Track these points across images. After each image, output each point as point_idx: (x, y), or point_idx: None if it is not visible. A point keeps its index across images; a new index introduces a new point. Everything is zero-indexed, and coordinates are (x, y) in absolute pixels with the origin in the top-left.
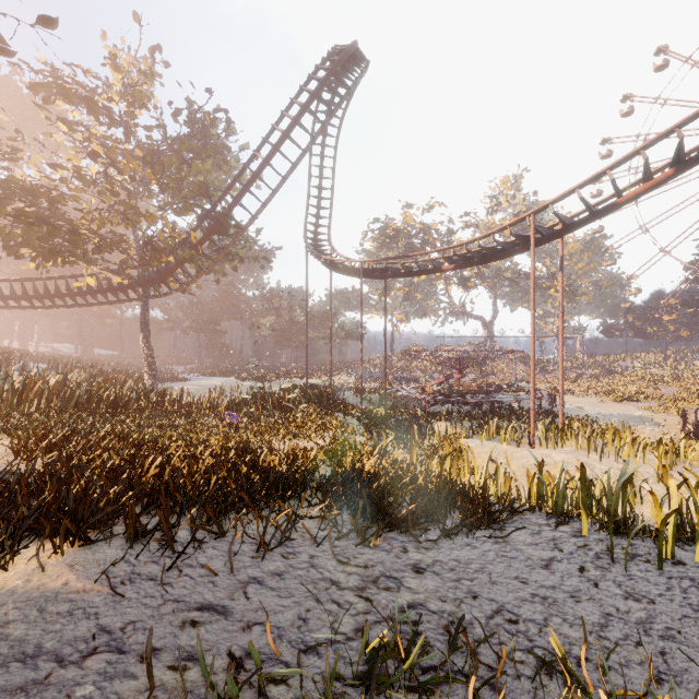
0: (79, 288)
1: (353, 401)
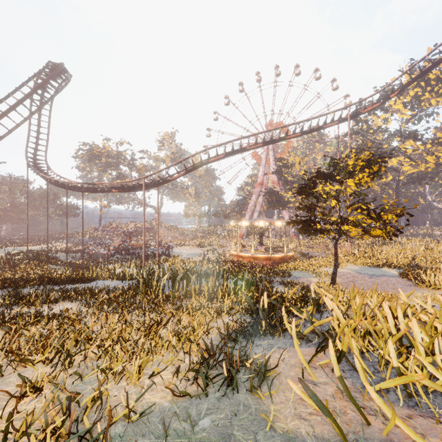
0: None
1: (63, 258)
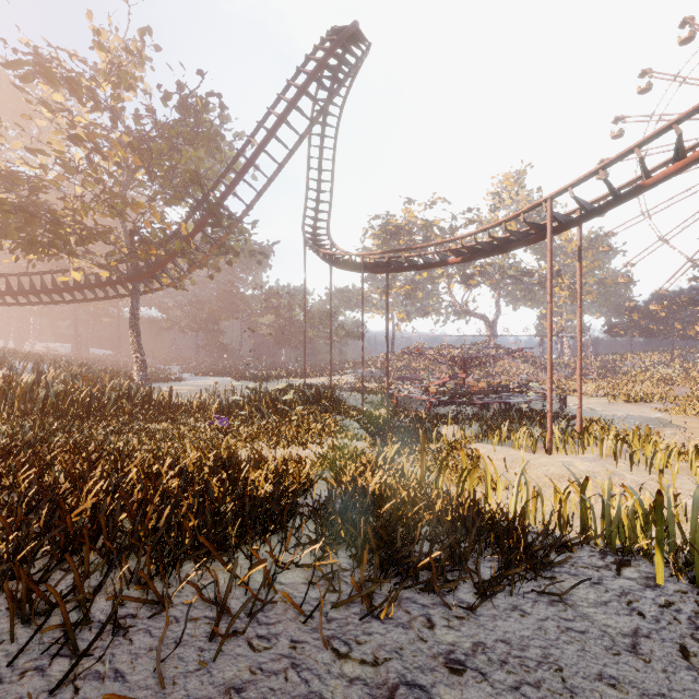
0: (66, 284)
1: (353, 402)
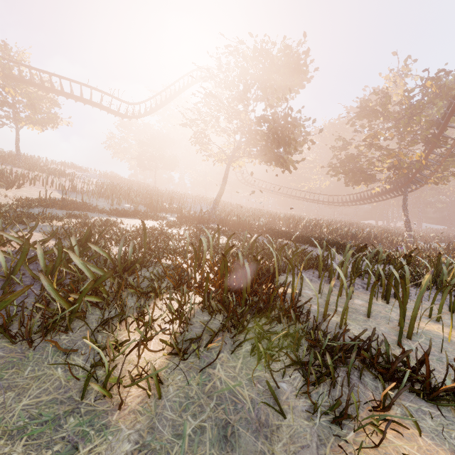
0: (378, 193)
1: None
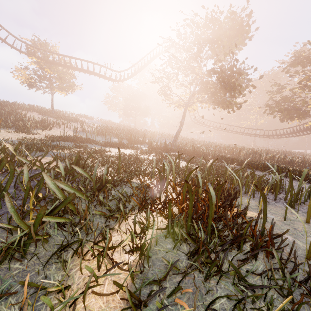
0: (310, 126)
1: None
